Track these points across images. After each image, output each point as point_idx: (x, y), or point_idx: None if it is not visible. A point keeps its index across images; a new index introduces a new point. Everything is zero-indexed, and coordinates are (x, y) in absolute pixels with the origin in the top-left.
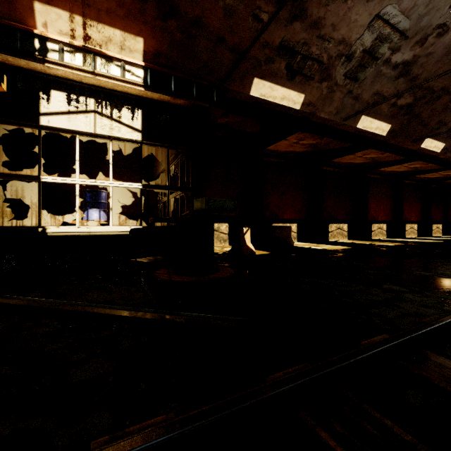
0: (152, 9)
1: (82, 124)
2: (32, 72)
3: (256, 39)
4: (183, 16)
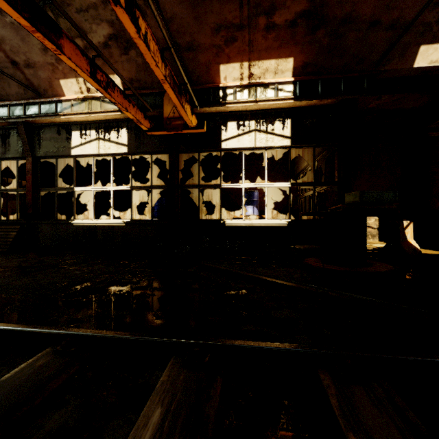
0: (302, 29)
1: (246, 142)
2: (218, 113)
3: (423, 2)
4: (331, 21)
